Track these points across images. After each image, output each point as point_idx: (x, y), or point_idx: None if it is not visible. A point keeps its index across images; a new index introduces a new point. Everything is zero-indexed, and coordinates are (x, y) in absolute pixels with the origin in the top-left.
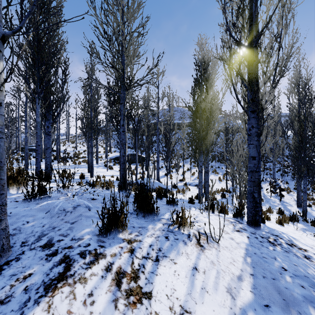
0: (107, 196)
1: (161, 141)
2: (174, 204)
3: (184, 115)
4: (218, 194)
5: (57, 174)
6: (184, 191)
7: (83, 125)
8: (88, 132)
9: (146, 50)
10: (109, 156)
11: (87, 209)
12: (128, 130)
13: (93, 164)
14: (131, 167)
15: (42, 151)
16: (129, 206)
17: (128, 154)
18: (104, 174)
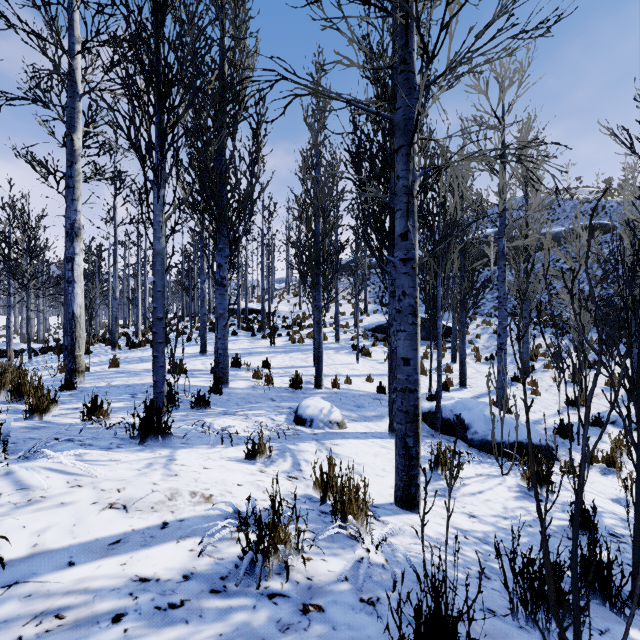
0: None
1: (489, 284)
2: None
3: (554, 214)
4: None
5: (250, 370)
6: (615, 461)
7: (299, 257)
8: (311, 272)
9: None
10: (363, 323)
11: None
12: None
13: (321, 351)
14: None
15: (239, 314)
16: None
17: None
18: (349, 373)
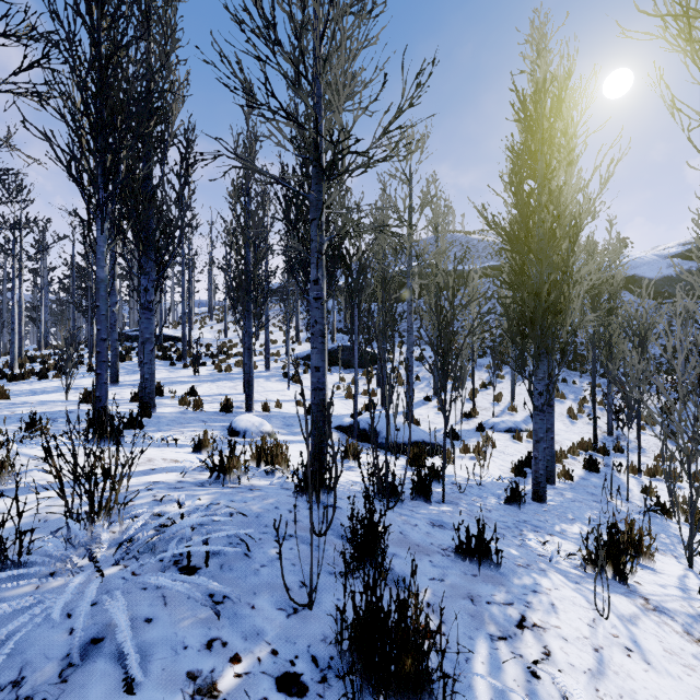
0: (246, 536)
1: (414, 315)
2: (488, 562)
3: (469, 253)
4: (574, 459)
5: (175, 398)
6: (480, 450)
7: (229, 284)
8: (241, 299)
9: (383, 65)
10: (295, 351)
11: (124, 675)
12: (337, 290)
13: (252, 375)
14: (344, 377)
15: None
16: (320, 605)
17: (336, 347)
18: (279, 398)
